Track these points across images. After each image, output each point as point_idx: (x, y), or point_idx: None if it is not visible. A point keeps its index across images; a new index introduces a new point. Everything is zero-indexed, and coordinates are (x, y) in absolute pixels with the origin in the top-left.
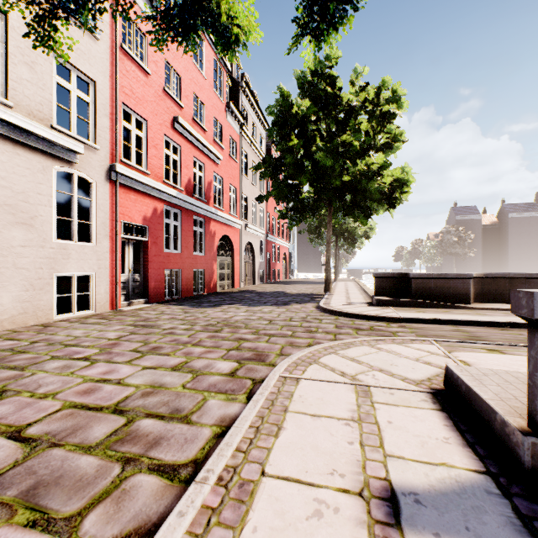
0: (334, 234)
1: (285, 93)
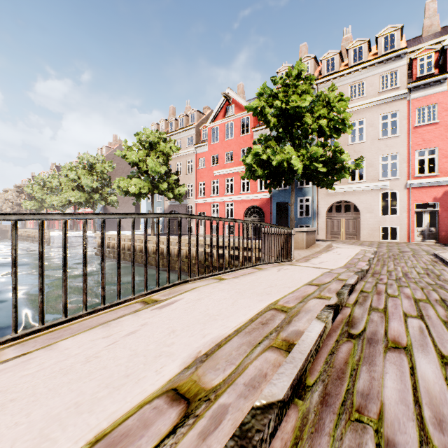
0: None
1: None
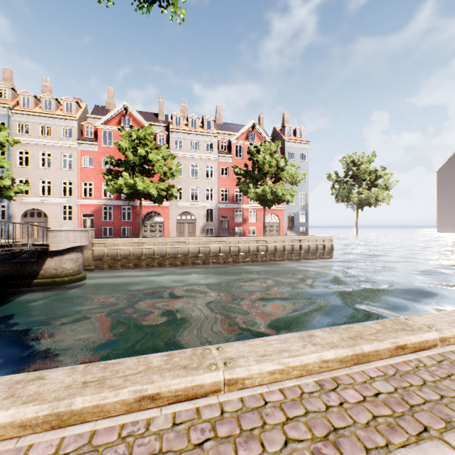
0: (252, 199)
1: (109, 157)
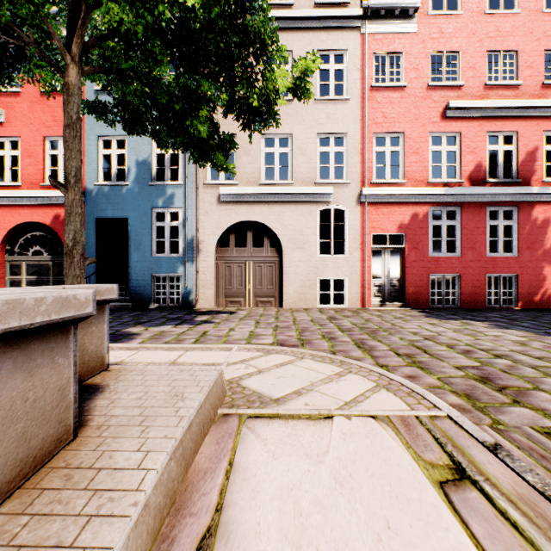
0: None
1: None
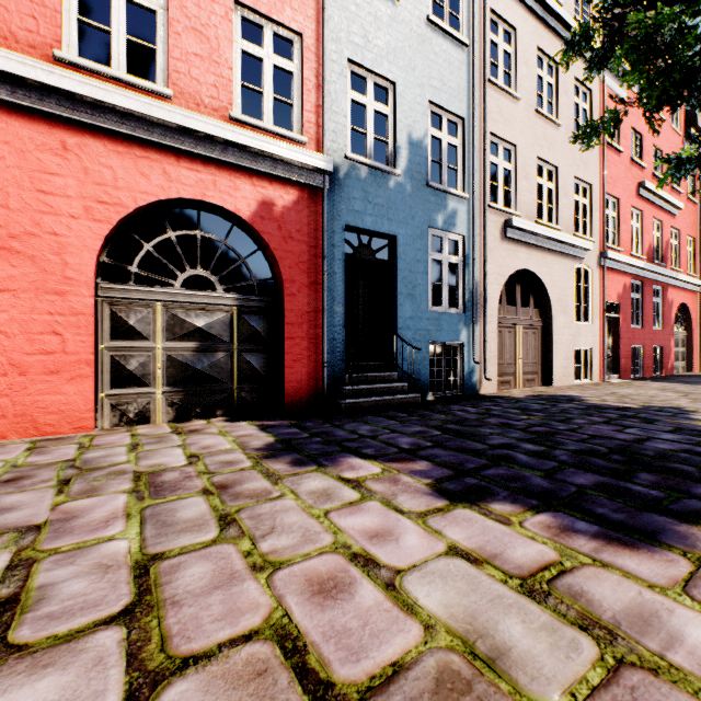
0: None
1: None
